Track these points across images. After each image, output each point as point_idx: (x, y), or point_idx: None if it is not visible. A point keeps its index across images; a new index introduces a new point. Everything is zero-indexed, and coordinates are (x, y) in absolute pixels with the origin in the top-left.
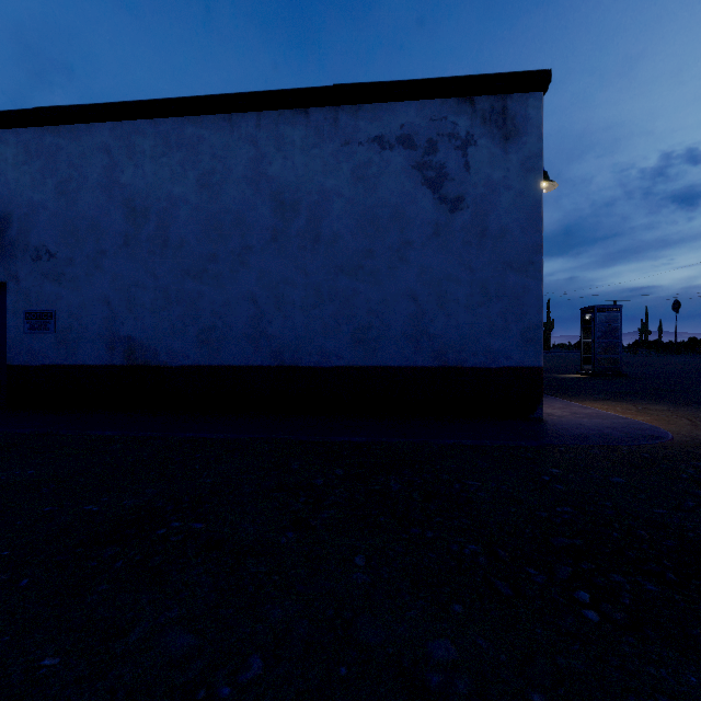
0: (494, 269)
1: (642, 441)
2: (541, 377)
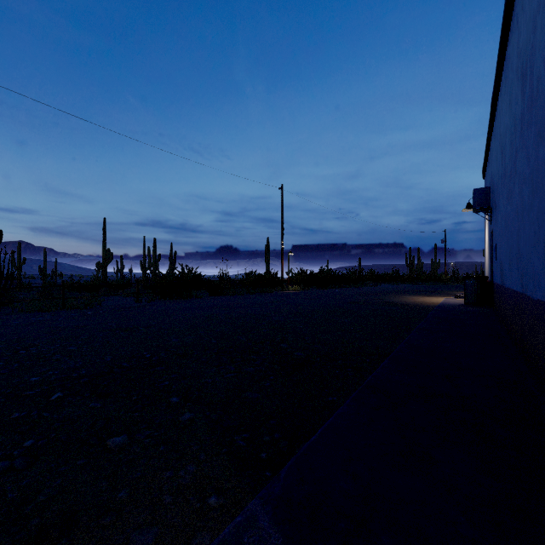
0: None
1: None
2: None
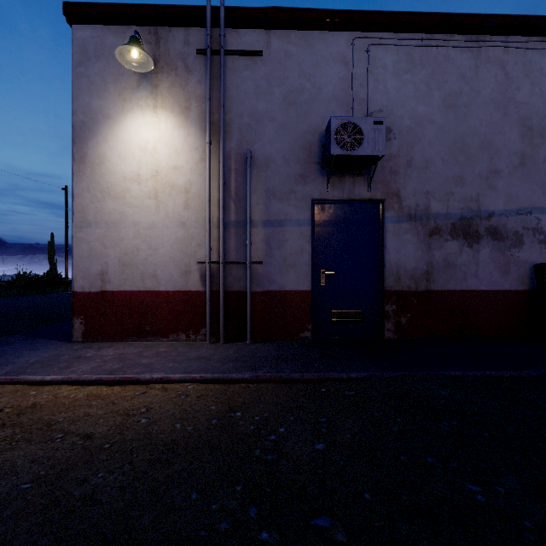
0: None
1: None
2: (73, 300)
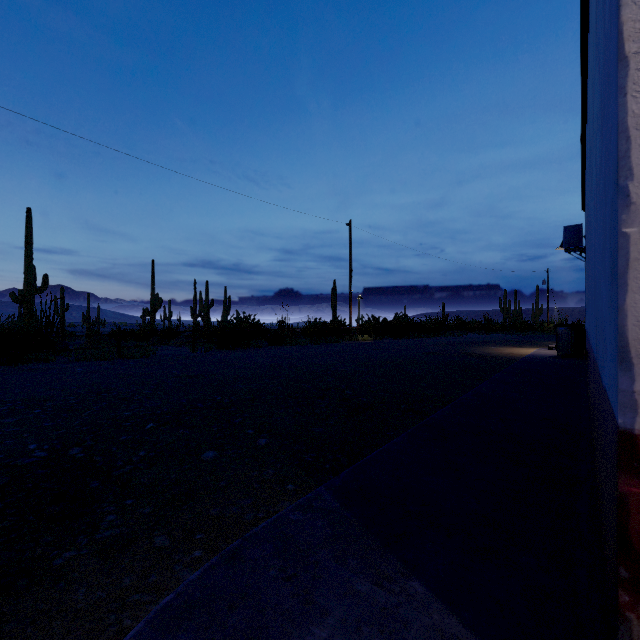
0: (603, 17)
1: (141, 635)
2: (617, 488)
